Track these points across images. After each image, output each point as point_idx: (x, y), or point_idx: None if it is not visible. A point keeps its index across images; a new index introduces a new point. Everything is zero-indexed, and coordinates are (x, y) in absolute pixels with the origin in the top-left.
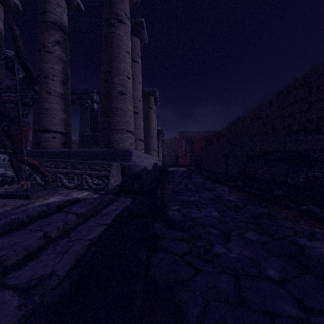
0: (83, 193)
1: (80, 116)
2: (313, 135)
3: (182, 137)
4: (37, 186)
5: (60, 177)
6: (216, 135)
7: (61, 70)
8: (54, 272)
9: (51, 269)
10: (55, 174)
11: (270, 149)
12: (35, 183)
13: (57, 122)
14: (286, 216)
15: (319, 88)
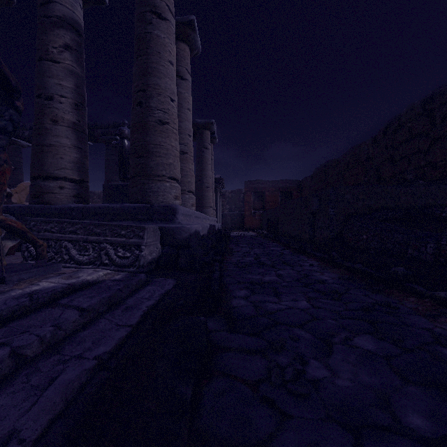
0: (97, 273)
1: (105, 158)
2: (438, 185)
3: (250, 189)
4: (31, 260)
5: (67, 247)
6: (298, 186)
7: (73, 88)
8: (16, 433)
9: (11, 426)
10: (59, 242)
11: (376, 204)
12: (28, 255)
13: (66, 165)
14: (414, 309)
15: (445, 119)
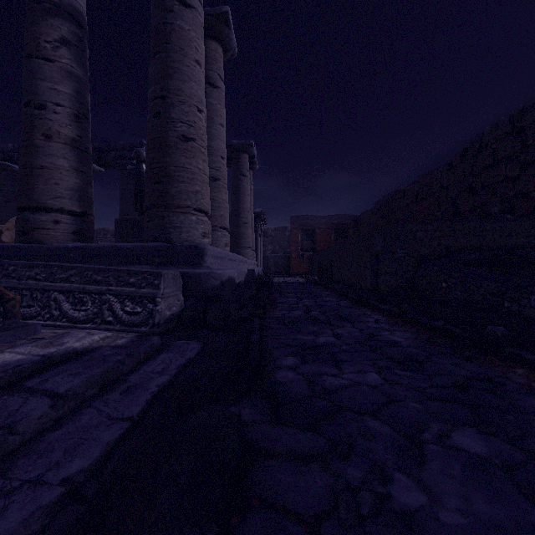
0: (91, 336)
1: (120, 188)
2: (532, 220)
3: (297, 226)
4: None
5: (57, 300)
6: (355, 222)
7: (72, 95)
8: None
9: None
10: (47, 293)
11: (456, 244)
12: None
13: (63, 193)
14: (526, 385)
15: None
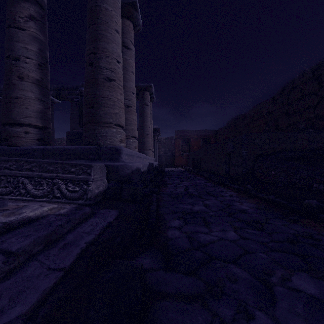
0: (42, 208)
1: (70, 113)
2: None
3: (179, 137)
4: None
5: (23, 183)
6: (214, 134)
7: (37, 52)
8: None
9: None
10: (17, 178)
11: (279, 147)
12: None
13: (31, 114)
14: None
15: None
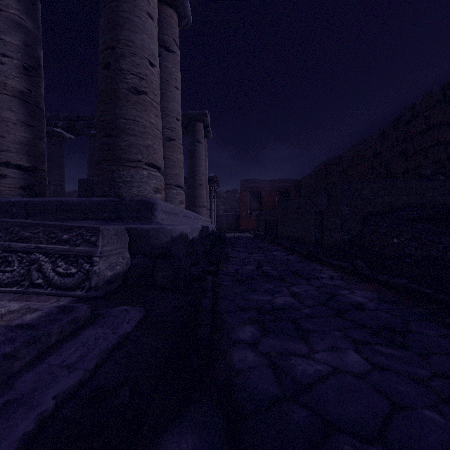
0: None
1: (88, 153)
2: None
3: (246, 189)
4: None
5: None
6: (296, 186)
7: (20, 47)
8: None
9: None
10: None
11: (399, 202)
12: None
13: (10, 146)
14: None
15: None
